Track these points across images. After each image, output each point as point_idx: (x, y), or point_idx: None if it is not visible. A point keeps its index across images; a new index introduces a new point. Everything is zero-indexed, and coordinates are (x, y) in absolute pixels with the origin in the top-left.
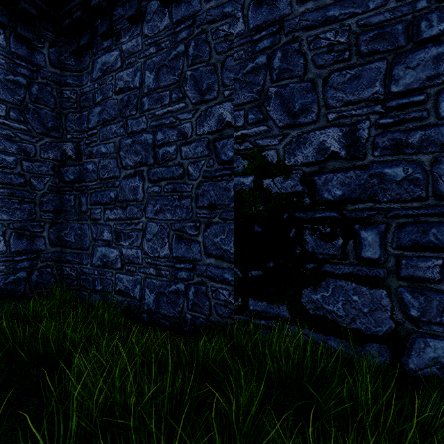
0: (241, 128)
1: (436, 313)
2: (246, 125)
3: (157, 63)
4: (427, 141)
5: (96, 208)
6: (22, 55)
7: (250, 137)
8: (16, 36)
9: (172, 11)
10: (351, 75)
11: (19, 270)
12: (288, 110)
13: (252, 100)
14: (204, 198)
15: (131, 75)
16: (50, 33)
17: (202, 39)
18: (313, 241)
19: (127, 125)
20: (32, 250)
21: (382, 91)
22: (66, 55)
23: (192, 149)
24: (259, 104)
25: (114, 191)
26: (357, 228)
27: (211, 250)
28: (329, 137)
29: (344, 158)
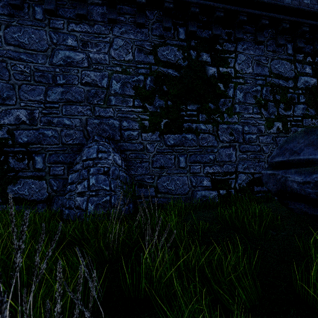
0: None
1: (62, 187)
2: None
3: None
4: (59, 122)
5: None
6: None
7: None
8: None
9: None
10: (31, 88)
11: None
12: (0, 96)
13: None
14: None
15: None
16: None
17: None
18: (13, 162)
19: None
20: None
21: (44, 99)
22: None
23: None
24: None
25: None
26: (34, 155)
27: None
28: (22, 114)
29: (28, 124)
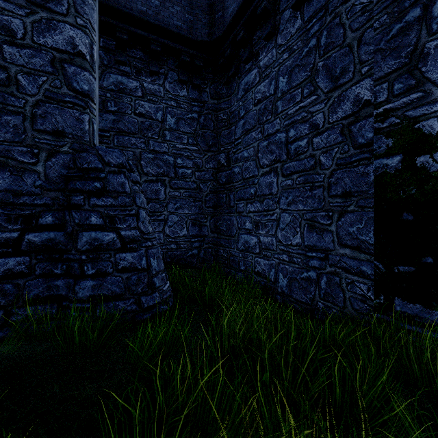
0: (383, 103)
1: None
2: (391, 98)
3: (290, 66)
4: None
5: (240, 203)
6: (195, 98)
7: (397, 111)
8: (192, 86)
9: (303, 11)
10: None
11: (194, 248)
12: None
13: (399, 67)
14: (337, 186)
15: (267, 85)
16: (211, 75)
17: (335, 24)
18: None
19: (263, 130)
20: (200, 234)
21: None
22: (220, 87)
23: (324, 139)
24: (410, 68)
25: (254, 188)
26: None
27: (345, 240)
28: None
29: None
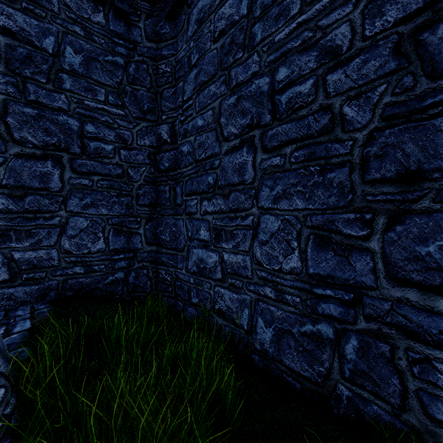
0: None
1: None
2: None
3: None
4: None
5: (192, 199)
6: (120, 32)
7: None
8: (115, 12)
9: None
10: None
11: (117, 270)
12: None
13: None
14: (385, 161)
15: (235, 3)
16: (146, 3)
17: None
18: None
19: (229, 78)
20: (129, 248)
21: None
22: (162, 23)
23: (352, 71)
24: None
25: (213, 175)
26: None
27: (406, 270)
28: None
29: None
